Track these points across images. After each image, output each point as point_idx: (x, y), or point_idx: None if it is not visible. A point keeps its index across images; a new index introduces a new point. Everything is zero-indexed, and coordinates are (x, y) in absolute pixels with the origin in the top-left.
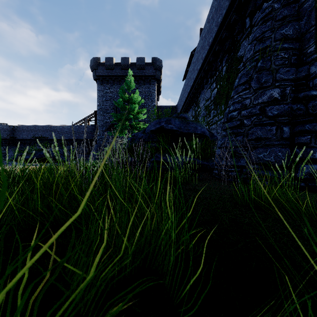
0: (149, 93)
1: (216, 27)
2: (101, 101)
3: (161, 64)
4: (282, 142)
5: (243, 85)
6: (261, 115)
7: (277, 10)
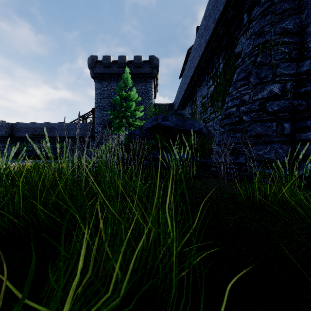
0: (146, 91)
1: (213, 24)
2: (98, 98)
3: (158, 62)
4: (283, 139)
5: (242, 81)
6: (261, 111)
7: (276, 4)
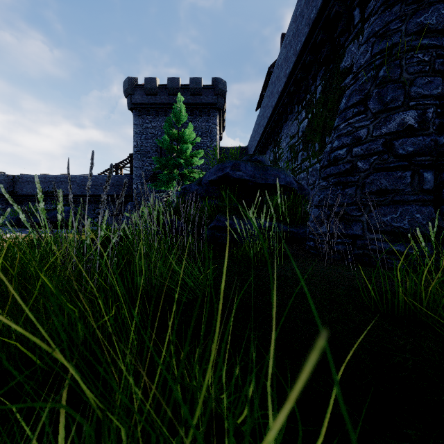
0: (208, 129)
1: (306, 28)
2: (139, 140)
3: (225, 87)
4: (422, 197)
5: (356, 108)
6: (387, 154)
7: None
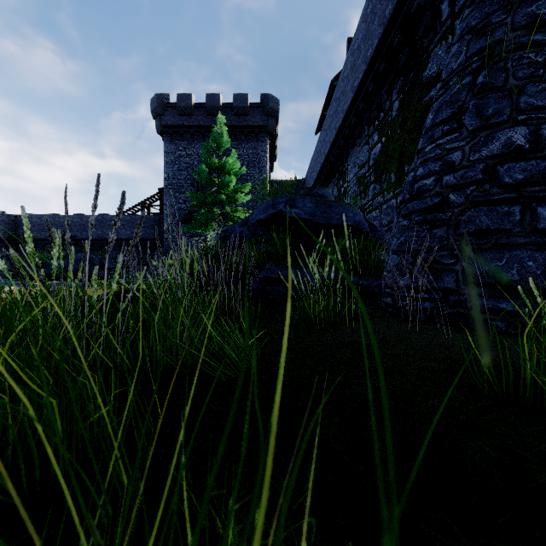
0: (256, 158)
1: (380, 28)
2: (170, 171)
3: (277, 105)
4: (535, 240)
5: (446, 124)
6: (488, 183)
7: None
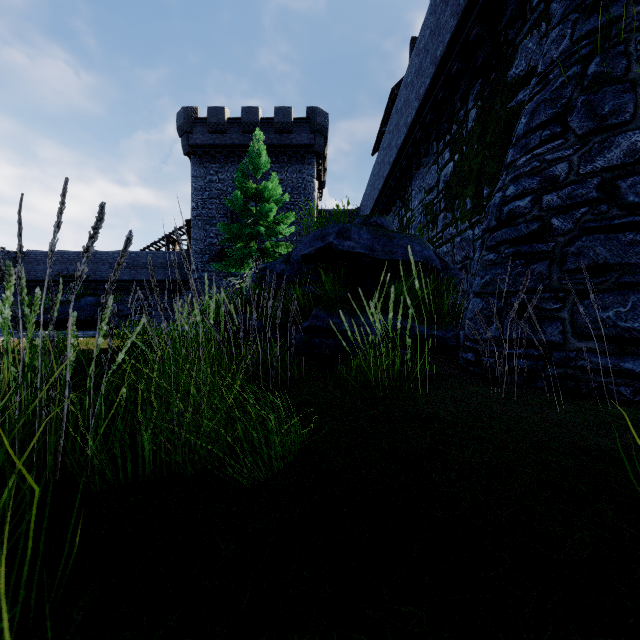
0: (302, 183)
1: (453, 19)
2: (199, 199)
3: (327, 121)
4: None
5: (546, 129)
6: (605, 203)
7: None
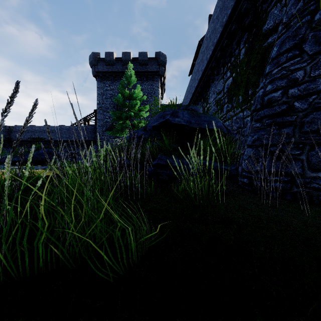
0: (152, 91)
1: (232, 1)
2: (101, 99)
3: (165, 59)
4: None
5: (290, 52)
6: None
7: None
